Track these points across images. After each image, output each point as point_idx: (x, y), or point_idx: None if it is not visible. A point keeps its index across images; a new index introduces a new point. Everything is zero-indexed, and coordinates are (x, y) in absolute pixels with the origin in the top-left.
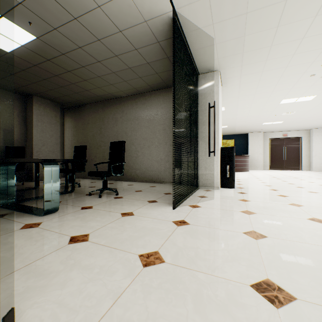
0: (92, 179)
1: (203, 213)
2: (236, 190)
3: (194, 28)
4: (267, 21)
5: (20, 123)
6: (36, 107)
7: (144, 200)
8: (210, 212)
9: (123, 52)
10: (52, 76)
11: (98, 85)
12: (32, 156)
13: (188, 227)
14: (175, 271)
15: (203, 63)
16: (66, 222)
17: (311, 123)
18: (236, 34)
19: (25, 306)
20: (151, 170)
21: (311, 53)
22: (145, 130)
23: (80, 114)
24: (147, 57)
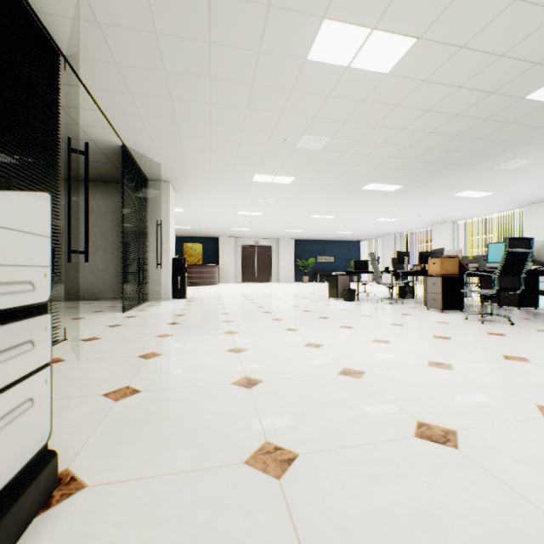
0: None
1: (149, 312)
2: (187, 300)
3: (143, 155)
4: (202, 167)
5: None
6: None
7: (87, 312)
8: (156, 311)
9: None
10: None
11: None
12: None
13: (138, 317)
14: (131, 326)
15: (153, 174)
16: None
17: (276, 233)
18: (181, 167)
19: (57, 338)
20: (83, 285)
21: (242, 188)
22: (73, 230)
23: None
24: None
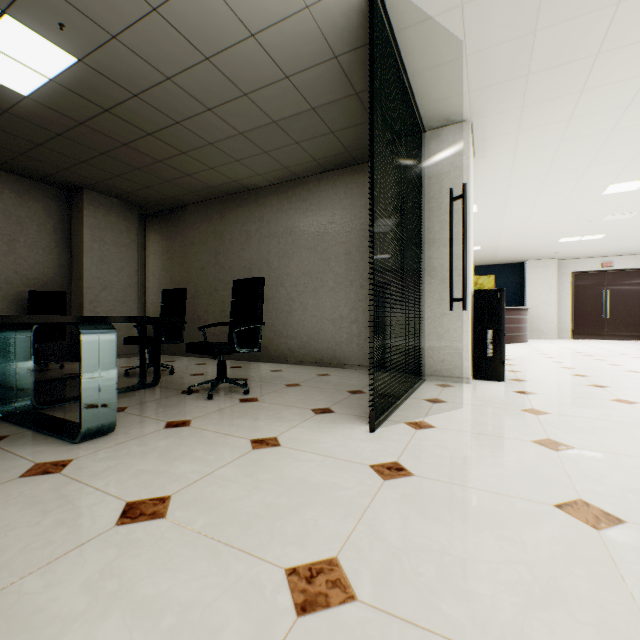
0: (201, 357)
1: (441, 443)
2: (510, 387)
3: (419, 18)
4: None
5: (59, 245)
6: (91, 212)
7: (304, 407)
8: (459, 441)
9: (258, 84)
10: (116, 147)
11: (211, 164)
12: (83, 311)
13: (411, 484)
14: (386, 637)
15: (435, 105)
16: (126, 461)
17: None
18: (516, 29)
19: None
20: (320, 340)
21: None
22: (308, 255)
23: (176, 226)
24: (312, 95)
